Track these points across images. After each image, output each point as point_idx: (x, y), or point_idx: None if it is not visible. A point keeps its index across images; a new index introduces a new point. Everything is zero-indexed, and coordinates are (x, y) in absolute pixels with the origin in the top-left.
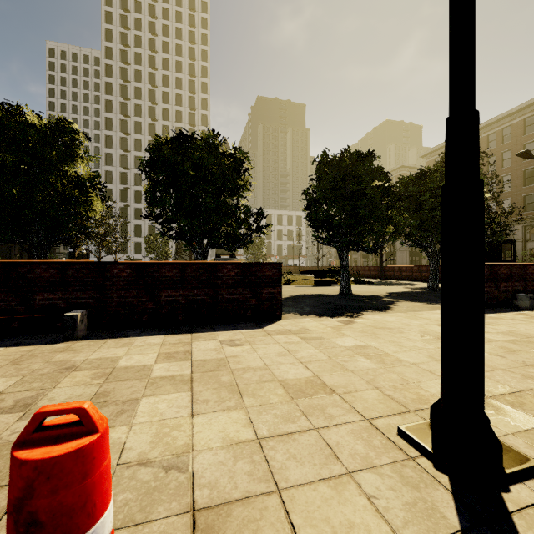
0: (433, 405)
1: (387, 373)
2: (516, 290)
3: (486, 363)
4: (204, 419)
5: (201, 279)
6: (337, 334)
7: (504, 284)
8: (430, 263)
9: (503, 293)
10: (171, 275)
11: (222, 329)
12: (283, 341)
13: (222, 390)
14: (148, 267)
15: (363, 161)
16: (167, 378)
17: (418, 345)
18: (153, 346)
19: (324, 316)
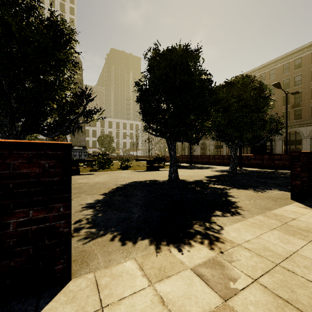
0: None
1: None
2: None
3: None
4: None
5: None
6: None
7: None
8: (231, 152)
9: None
10: None
11: None
12: None
13: None
14: None
15: None
16: None
17: None
18: None
19: (164, 243)
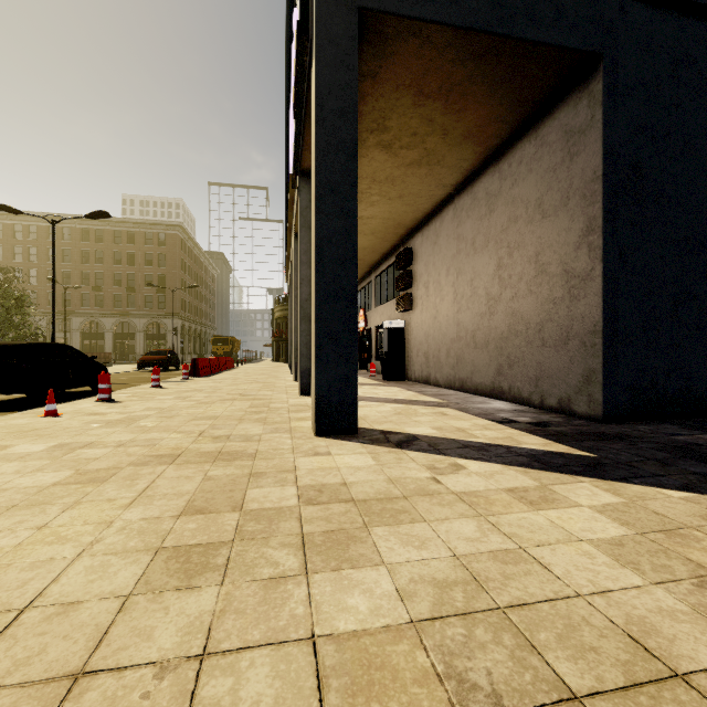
0: None
1: None
2: None
3: None
4: None
5: None
6: None
7: None
8: None
9: None
10: None
11: None
12: None
13: None
14: None
15: None
16: None
17: None
18: None
19: None
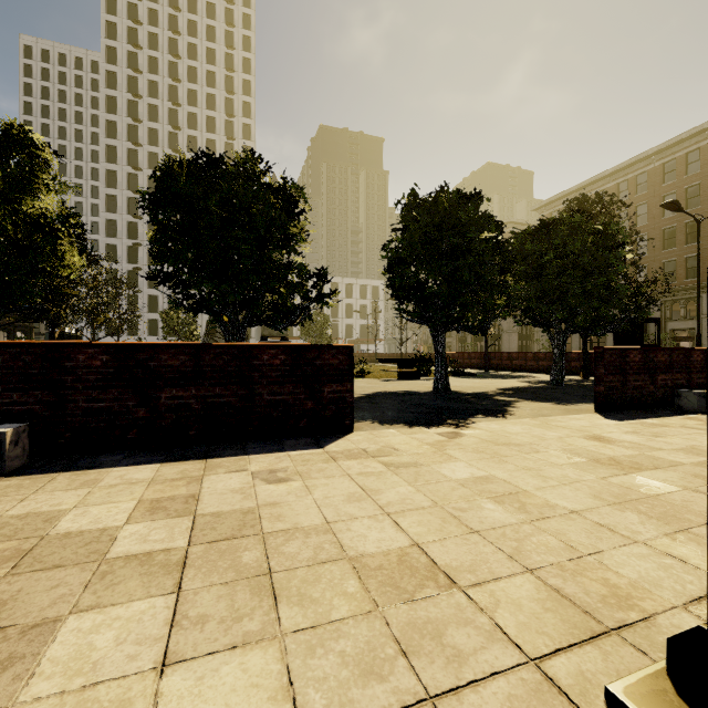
0: (677, 636)
1: (538, 534)
2: (677, 385)
3: (690, 507)
4: (186, 678)
5: (226, 370)
6: (440, 456)
7: (662, 376)
8: (554, 348)
9: (661, 389)
10: (177, 365)
11: (258, 451)
12: (356, 471)
13: (239, 586)
14: (139, 351)
15: (466, 205)
16: (137, 559)
17: (569, 473)
18: (133, 486)
19: (416, 426)
